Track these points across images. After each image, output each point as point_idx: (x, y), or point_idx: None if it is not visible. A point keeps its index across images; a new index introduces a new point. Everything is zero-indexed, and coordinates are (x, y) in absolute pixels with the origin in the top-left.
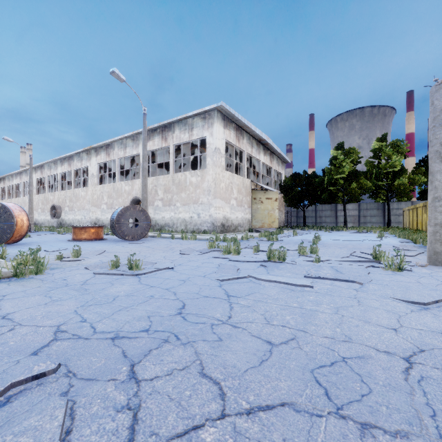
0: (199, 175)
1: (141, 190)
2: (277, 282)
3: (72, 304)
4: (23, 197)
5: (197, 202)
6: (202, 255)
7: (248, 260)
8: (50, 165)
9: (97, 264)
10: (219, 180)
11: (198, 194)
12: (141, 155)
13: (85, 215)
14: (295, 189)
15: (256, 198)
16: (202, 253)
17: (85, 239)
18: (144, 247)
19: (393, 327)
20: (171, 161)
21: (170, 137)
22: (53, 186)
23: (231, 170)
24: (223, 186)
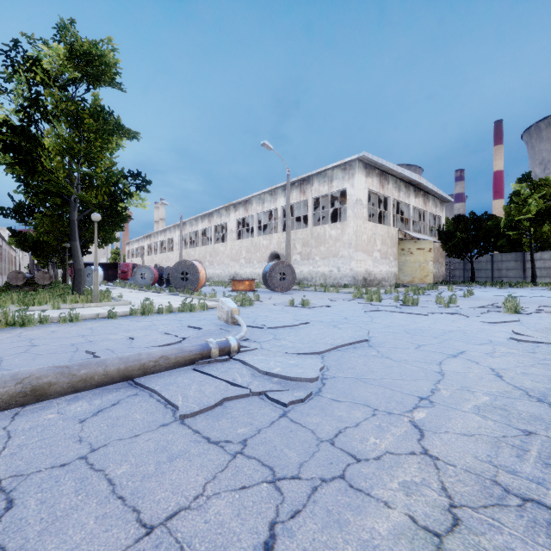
0: (339, 227)
1: (279, 245)
2: (404, 313)
3: (289, 315)
4: (167, 252)
5: (337, 255)
6: (348, 302)
7: (387, 305)
8: (192, 222)
9: (279, 303)
10: (361, 232)
11: (338, 247)
12: (279, 210)
13: (224, 270)
14: (457, 236)
15: (404, 249)
16: (348, 300)
17: (243, 290)
18: (296, 296)
19: (459, 326)
20: (310, 214)
21: (308, 190)
22: (194, 242)
23: (374, 216)
24: (365, 238)
